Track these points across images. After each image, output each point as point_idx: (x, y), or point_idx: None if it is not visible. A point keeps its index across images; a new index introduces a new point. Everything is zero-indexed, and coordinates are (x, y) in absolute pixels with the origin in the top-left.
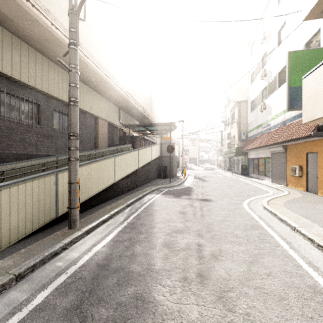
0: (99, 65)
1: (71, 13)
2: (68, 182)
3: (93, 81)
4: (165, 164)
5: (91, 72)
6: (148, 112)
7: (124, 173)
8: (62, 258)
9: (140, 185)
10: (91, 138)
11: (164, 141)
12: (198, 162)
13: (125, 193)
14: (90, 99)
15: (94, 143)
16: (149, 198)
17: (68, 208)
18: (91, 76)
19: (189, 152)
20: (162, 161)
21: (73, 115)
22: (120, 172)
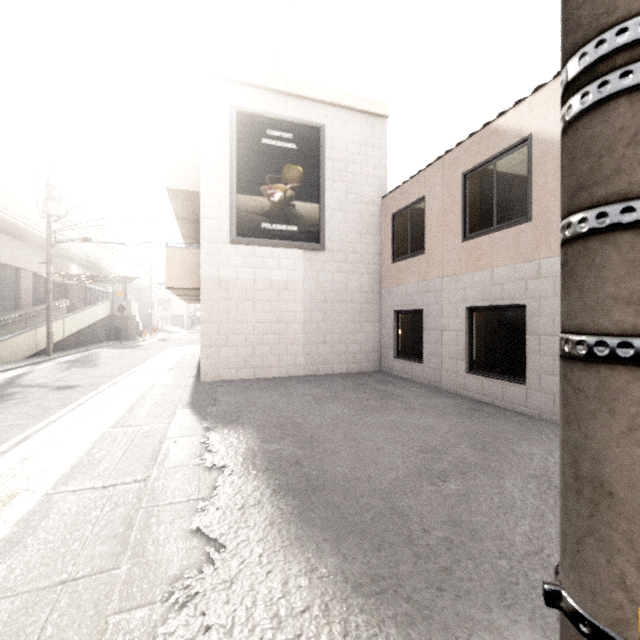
0: (35, 225)
1: (49, 247)
2: (47, 333)
3: (22, 235)
4: (118, 325)
5: (25, 232)
6: (92, 254)
7: (71, 332)
8: (56, 360)
9: (85, 345)
10: (11, 293)
11: (117, 297)
12: (187, 322)
13: (72, 349)
14: (13, 250)
15: (14, 300)
16: (96, 350)
17: (47, 346)
18: (22, 233)
19: (171, 306)
20: (114, 321)
21: (50, 299)
22: (68, 331)
